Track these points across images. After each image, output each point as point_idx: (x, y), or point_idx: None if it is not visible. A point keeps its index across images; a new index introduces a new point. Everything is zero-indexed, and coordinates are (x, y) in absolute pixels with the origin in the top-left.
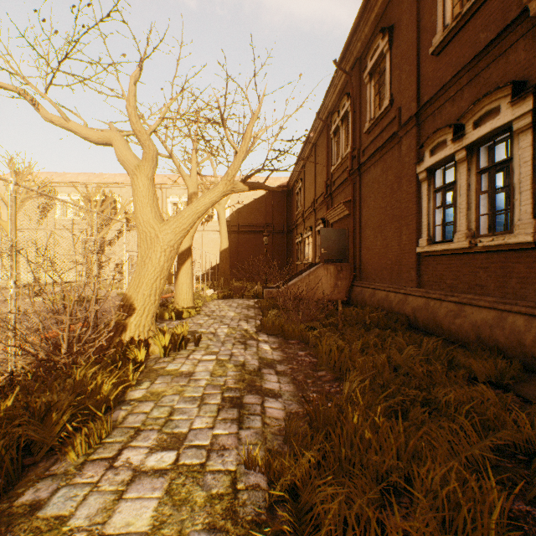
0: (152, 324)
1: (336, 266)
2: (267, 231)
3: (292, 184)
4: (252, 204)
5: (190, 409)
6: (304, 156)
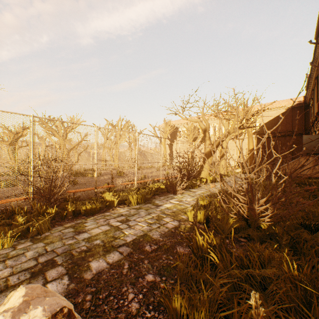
0: (207, 174)
1: (313, 157)
2: (287, 135)
3: (308, 101)
4: (275, 119)
5: (213, 188)
6: (311, 84)
